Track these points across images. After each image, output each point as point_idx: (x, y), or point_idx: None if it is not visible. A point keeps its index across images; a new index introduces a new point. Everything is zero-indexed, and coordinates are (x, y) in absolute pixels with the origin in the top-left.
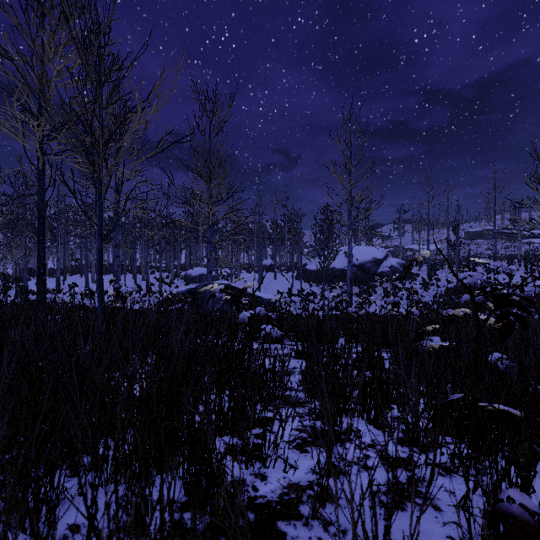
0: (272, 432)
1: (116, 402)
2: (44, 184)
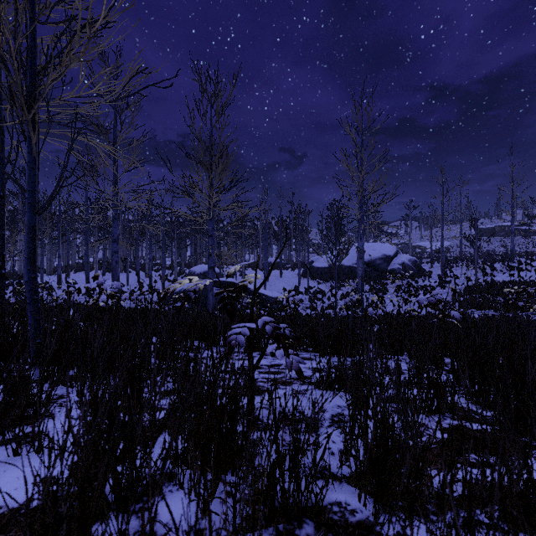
0: None
1: None
2: (3, 158)
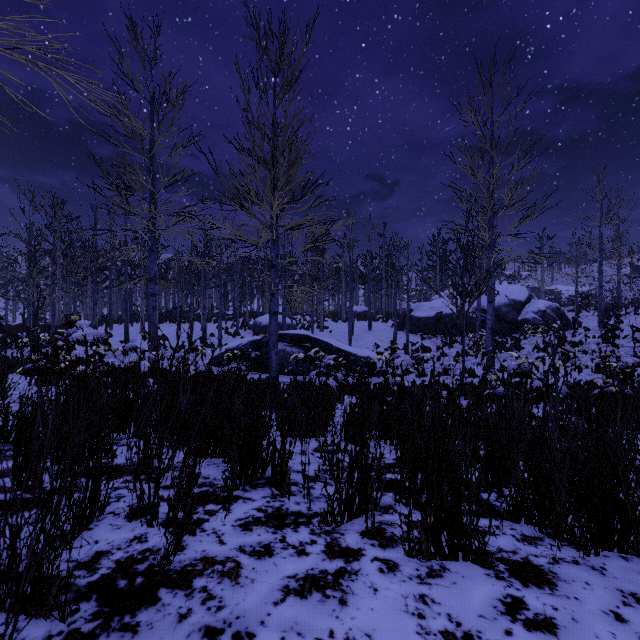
0: None
1: None
2: None
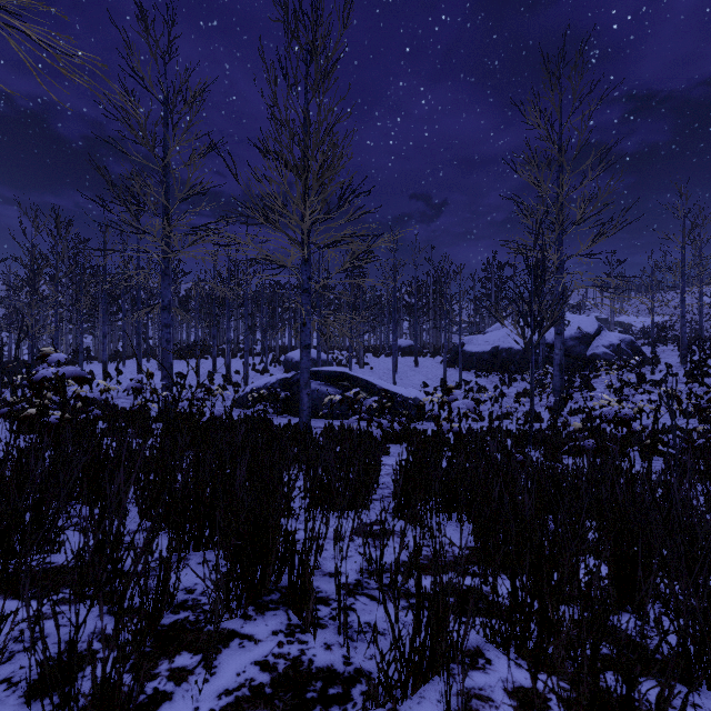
0: None
1: None
2: None
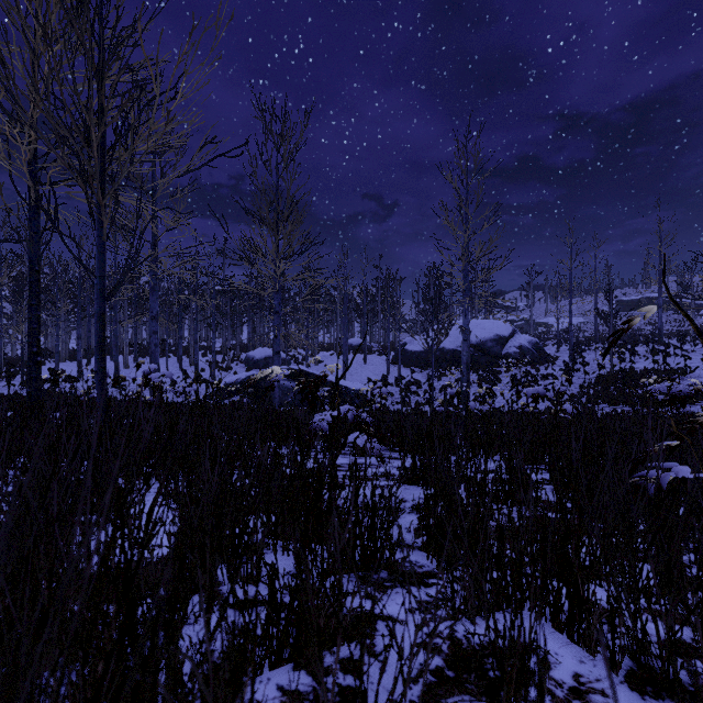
0: (375, 653)
1: (6, 648)
2: (38, 226)
